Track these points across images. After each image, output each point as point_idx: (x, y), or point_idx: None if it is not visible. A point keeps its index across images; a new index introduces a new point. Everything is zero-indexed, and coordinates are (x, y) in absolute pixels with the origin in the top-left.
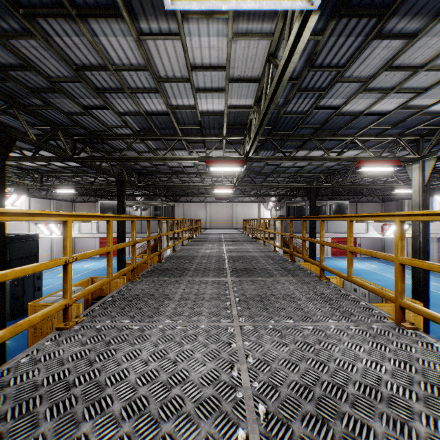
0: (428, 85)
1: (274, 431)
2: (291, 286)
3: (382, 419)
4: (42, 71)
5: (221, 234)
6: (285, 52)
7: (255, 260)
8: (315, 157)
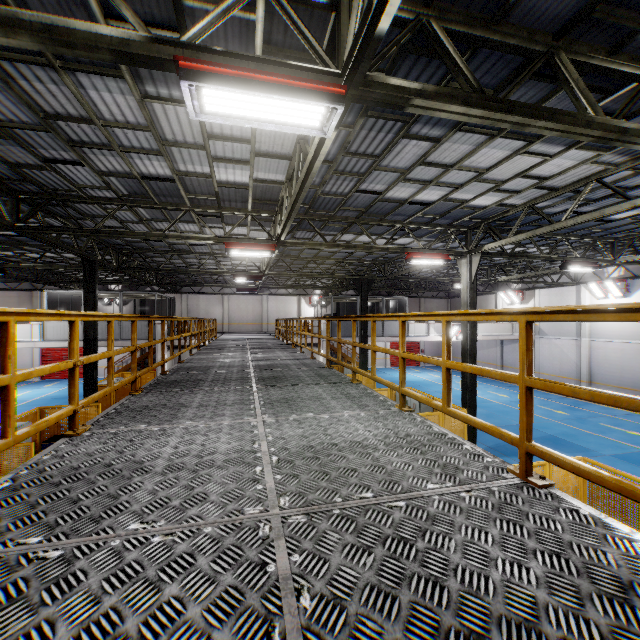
0: (463, 182)
1: (282, 465)
2: (321, 389)
3: (355, 454)
4: None
5: (245, 340)
6: (312, 149)
7: (287, 368)
8: (360, 245)
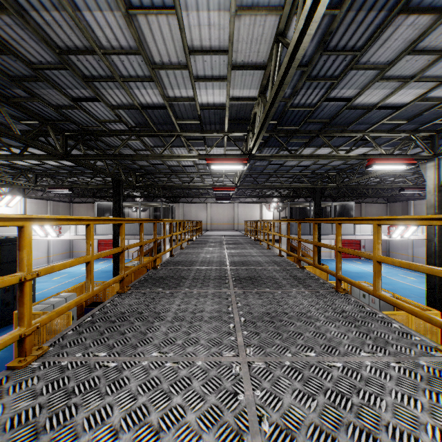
0: None
1: None
2: (305, 300)
3: None
4: (22, 56)
5: (222, 236)
6: (300, 23)
7: (260, 266)
8: (322, 155)
